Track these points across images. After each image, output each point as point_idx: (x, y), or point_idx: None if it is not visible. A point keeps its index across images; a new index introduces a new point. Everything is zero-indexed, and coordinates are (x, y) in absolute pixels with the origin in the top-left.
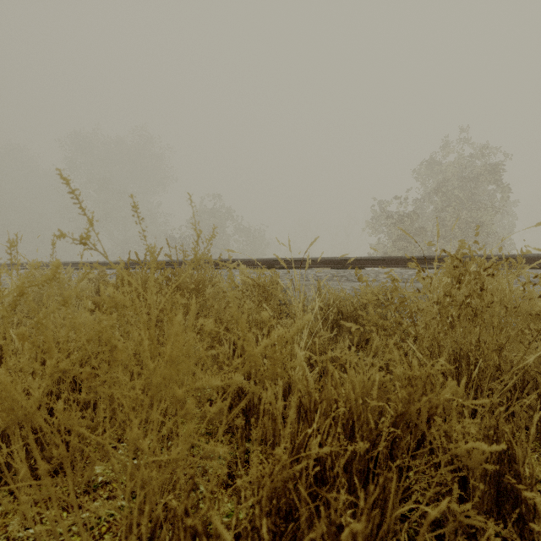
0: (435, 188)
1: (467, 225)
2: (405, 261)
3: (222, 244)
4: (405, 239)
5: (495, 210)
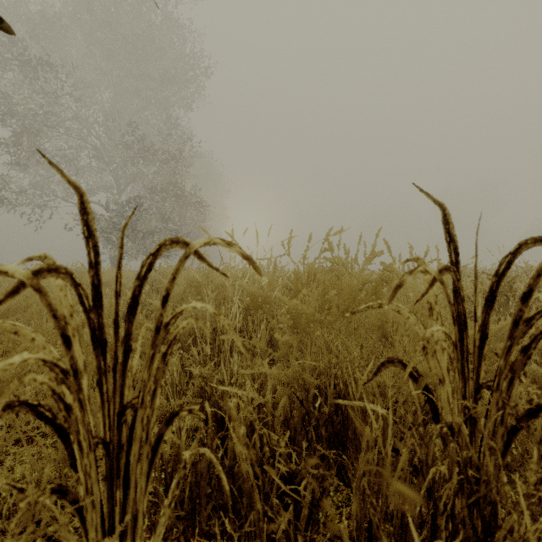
0: None
1: None
2: None
3: None
4: None
5: None
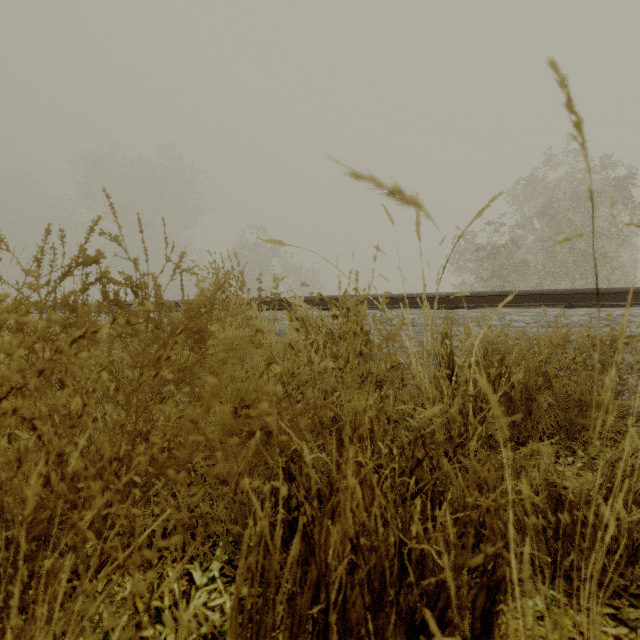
0: (541, 211)
1: (584, 257)
2: (534, 298)
3: (267, 287)
4: (500, 277)
5: (622, 238)
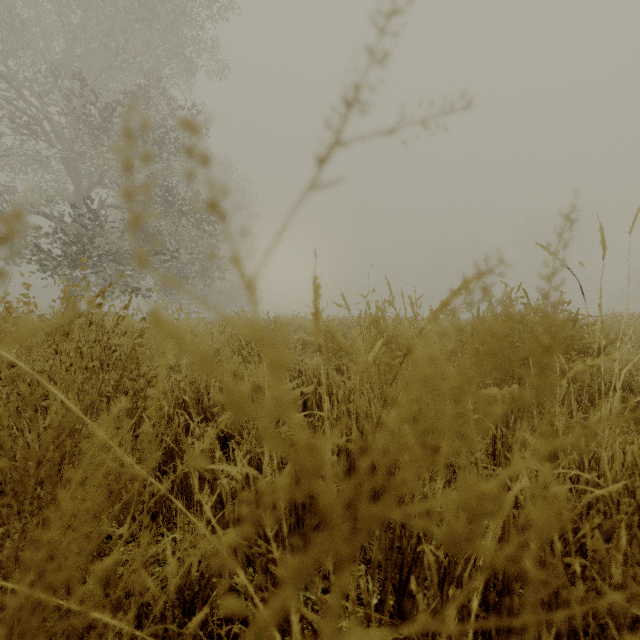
0: None
1: None
2: None
3: None
4: None
5: None
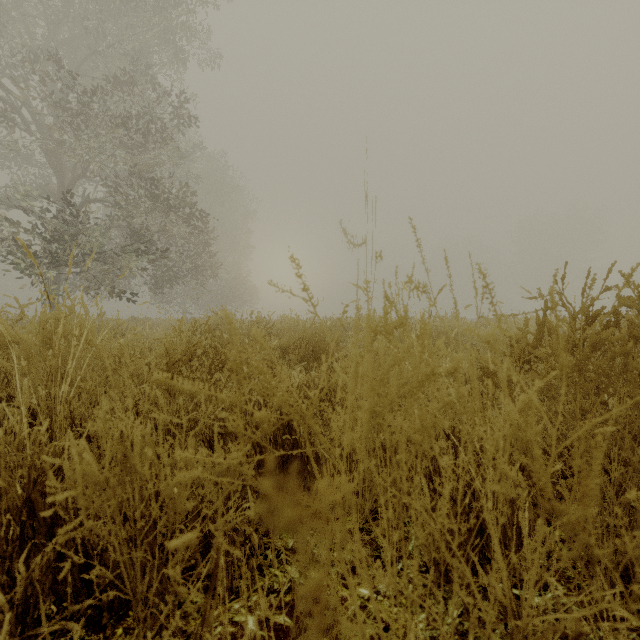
0: None
1: None
2: None
3: None
4: None
5: None
